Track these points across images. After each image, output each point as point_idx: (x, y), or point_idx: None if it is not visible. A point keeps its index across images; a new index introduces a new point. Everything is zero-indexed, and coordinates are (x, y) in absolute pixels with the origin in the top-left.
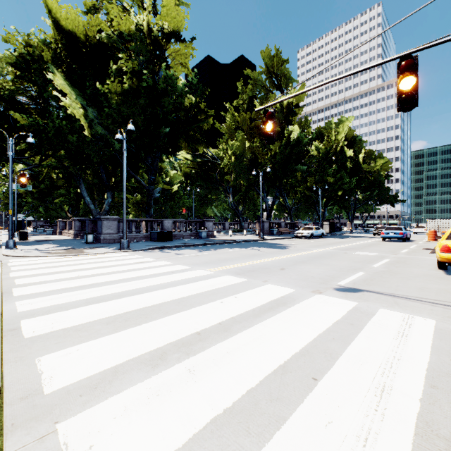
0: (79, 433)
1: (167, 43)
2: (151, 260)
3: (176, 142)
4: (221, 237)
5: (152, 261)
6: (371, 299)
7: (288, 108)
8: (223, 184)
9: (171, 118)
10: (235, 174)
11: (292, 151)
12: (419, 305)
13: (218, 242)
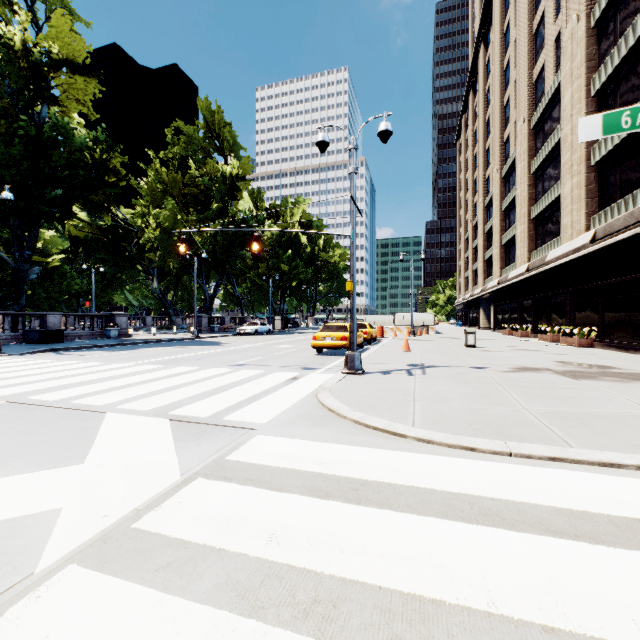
0: (83, 401)
1: (55, 70)
2: (52, 361)
3: (69, 206)
4: (141, 337)
5: (54, 362)
6: (246, 367)
7: (232, 181)
8: (144, 263)
9: (63, 175)
10: (162, 253)
11: (237, 232)
12: (269, 367)
13: (136, 342)
